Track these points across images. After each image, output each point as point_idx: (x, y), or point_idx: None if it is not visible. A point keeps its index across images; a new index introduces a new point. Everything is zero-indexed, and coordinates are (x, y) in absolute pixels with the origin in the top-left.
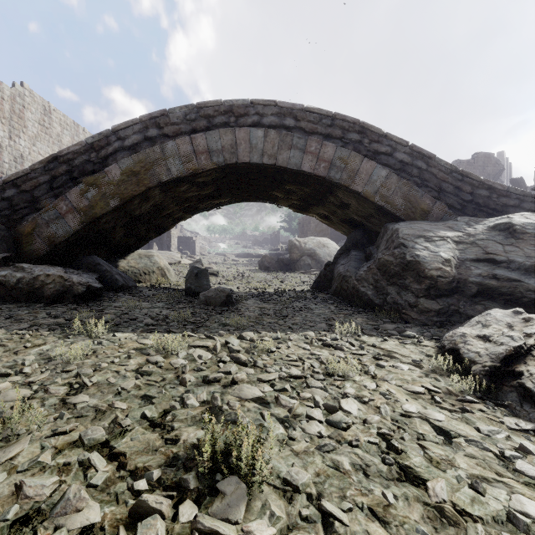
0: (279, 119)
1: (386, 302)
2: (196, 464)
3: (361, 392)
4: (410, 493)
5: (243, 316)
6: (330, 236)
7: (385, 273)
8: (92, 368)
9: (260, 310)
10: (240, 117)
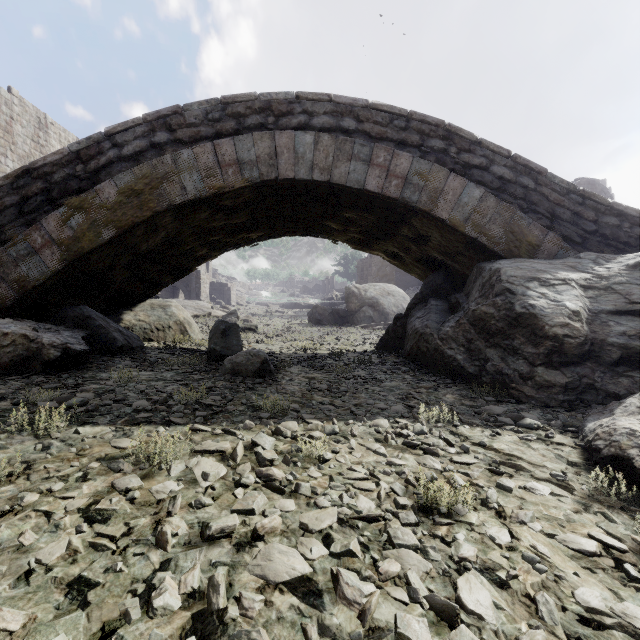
0: (335, 120)
1: (485, 371)
2: None
3: (488, 554)
4: None
5: (284, 392)
6: (396, 283)
7: (483, 331)
8: (4, 507)
9: (308, 382)
10: (281, 116)
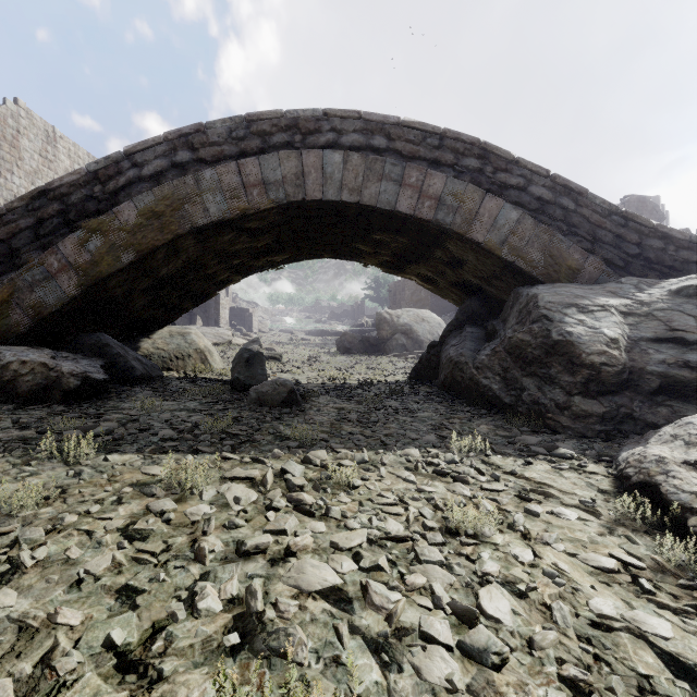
0: (365, 138)
1: (521, 401)
2: None
3: (510, 570)
4: None
5: (312, 422)
6: (431, 308)
7: (519, 359)
8: (47, 526)
9: (337, 413)
10: (309, 134)
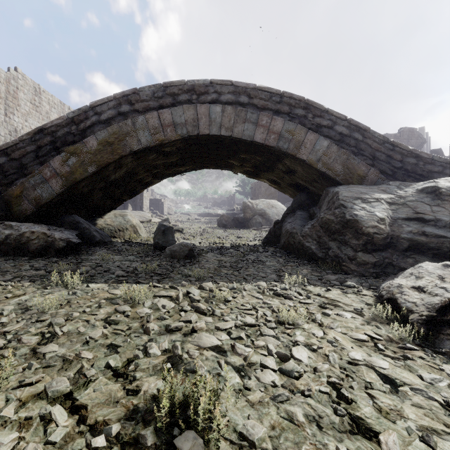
0: (235, 97)
1: (328, 255)
2: (154, 417)
3: (310, 340)
4: (364, 447)
5: (203, 268)
6: (278, 199)
7: (327, 230)
8: (64, 317)
9: (218, 262)
10: (201, 95)
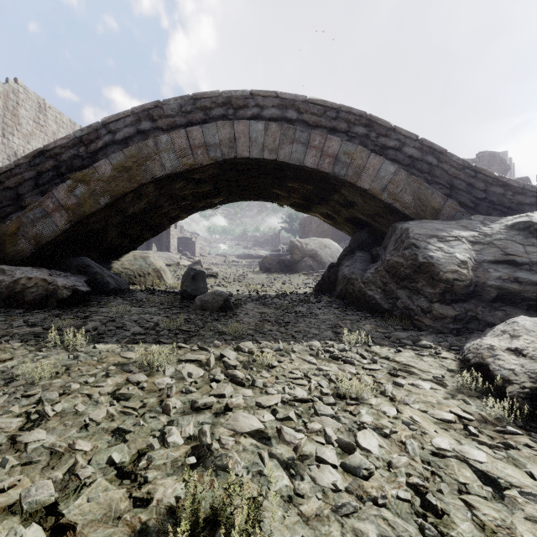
0: (281, 112)
1: (396, 307)
2: None
3: (380, 420)
4: None
5: (242, 322)
6: (332, 237)
7: (395, 276)
8: (59, 391)
9: (260, 316)
10: (239, 109)
